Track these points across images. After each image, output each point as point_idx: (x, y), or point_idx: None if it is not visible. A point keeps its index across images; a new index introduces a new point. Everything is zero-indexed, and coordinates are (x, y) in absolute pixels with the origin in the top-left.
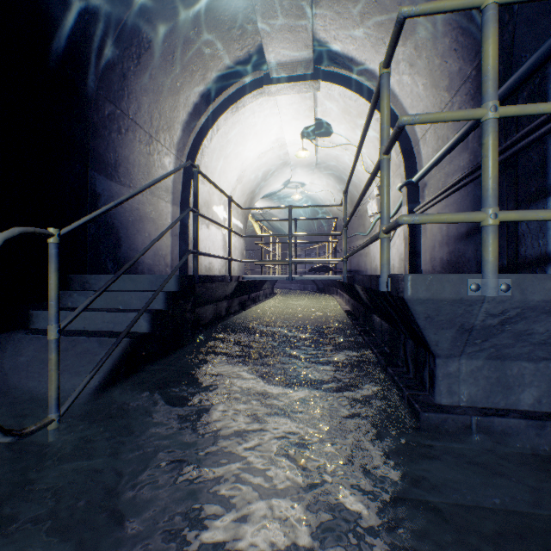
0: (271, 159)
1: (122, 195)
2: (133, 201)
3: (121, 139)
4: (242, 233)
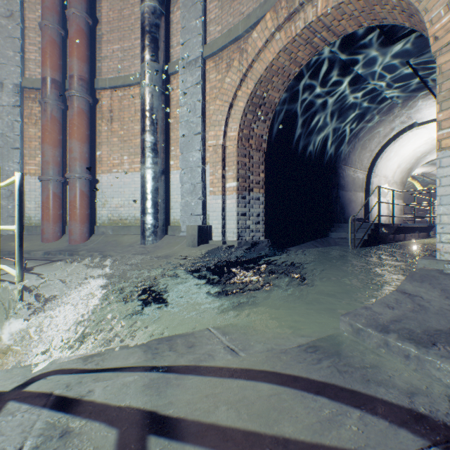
0: (424, 148)
1: (345, 195)
2: (348, 196)
3: (345, 175)
4: (400, 196)
